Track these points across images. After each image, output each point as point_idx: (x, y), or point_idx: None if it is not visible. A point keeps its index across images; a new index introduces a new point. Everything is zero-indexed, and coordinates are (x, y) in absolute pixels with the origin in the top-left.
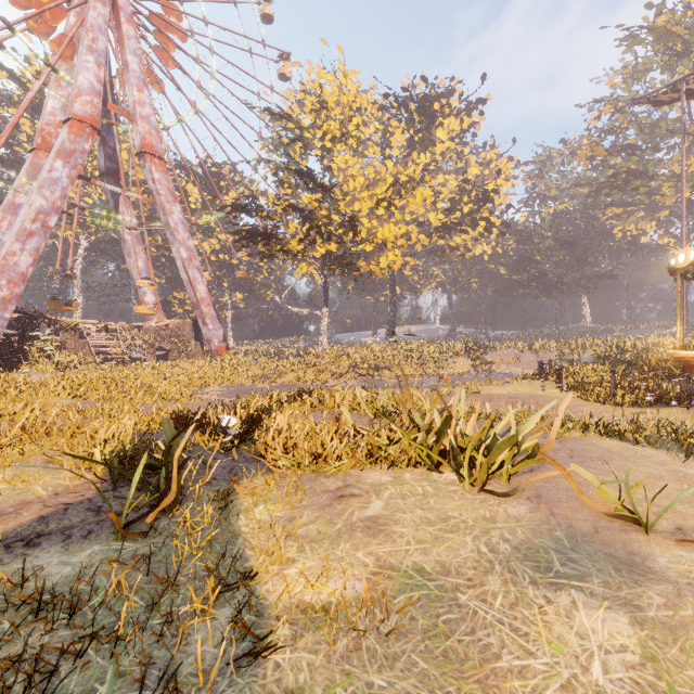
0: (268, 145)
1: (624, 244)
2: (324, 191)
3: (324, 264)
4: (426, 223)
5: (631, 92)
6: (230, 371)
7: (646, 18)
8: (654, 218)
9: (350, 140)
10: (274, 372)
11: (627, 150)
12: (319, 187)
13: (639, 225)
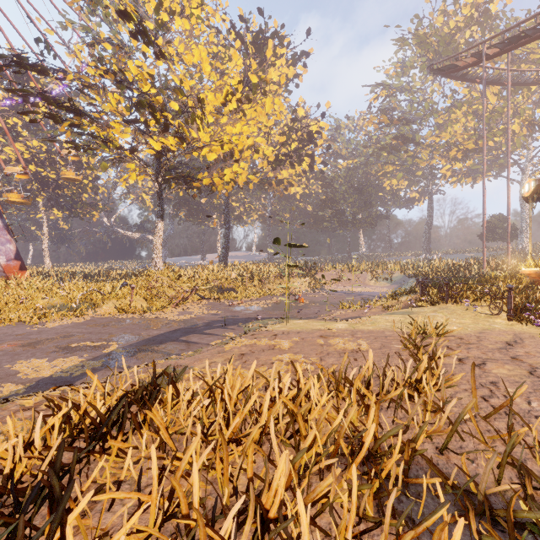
0: (80, 6)
1: (389, 195)
2: (160, 55)
3: (159, 169)
4: (252, 162)
5: (401, 82)
6: (5, 301)
7: (410, 30)
8: (409, 178)
9: (193, 18)
10: (85, 300)
11: (395, 125)
12: (153, 46)
13: (400, 181)
